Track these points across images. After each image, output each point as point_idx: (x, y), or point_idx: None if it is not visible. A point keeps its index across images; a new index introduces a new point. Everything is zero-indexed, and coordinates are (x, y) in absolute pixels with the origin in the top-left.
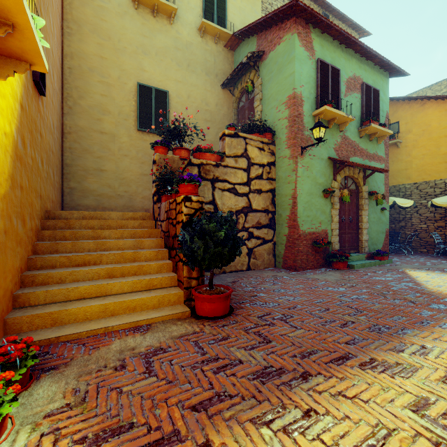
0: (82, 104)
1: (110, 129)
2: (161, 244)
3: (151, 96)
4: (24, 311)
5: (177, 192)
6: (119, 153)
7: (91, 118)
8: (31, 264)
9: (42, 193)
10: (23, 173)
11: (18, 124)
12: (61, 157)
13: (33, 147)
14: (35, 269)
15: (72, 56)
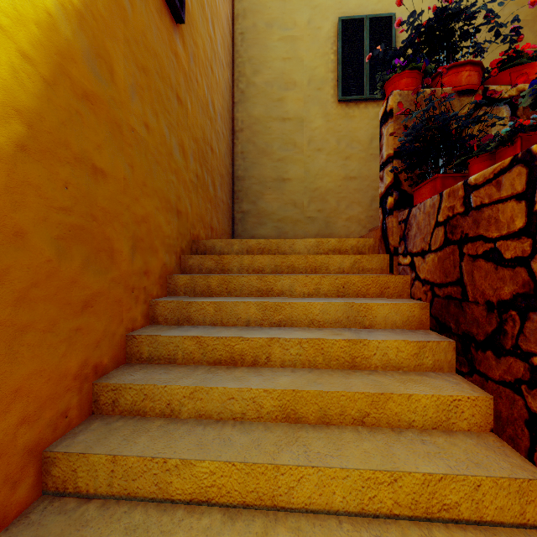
0: (257, 82)
1: (296, 111)
2: (420, 316)
3: (362, 34)
4: (43, 523)
5: (514, 135)
6: (308, 147)
7: (268, 100)
8: (133, 349)
9: (185, 209)
10: (107, 140)
11: (80, 6)
12: (232, 168)
13: (154, 106)
14: (139, 362)
15: (245, 14)
